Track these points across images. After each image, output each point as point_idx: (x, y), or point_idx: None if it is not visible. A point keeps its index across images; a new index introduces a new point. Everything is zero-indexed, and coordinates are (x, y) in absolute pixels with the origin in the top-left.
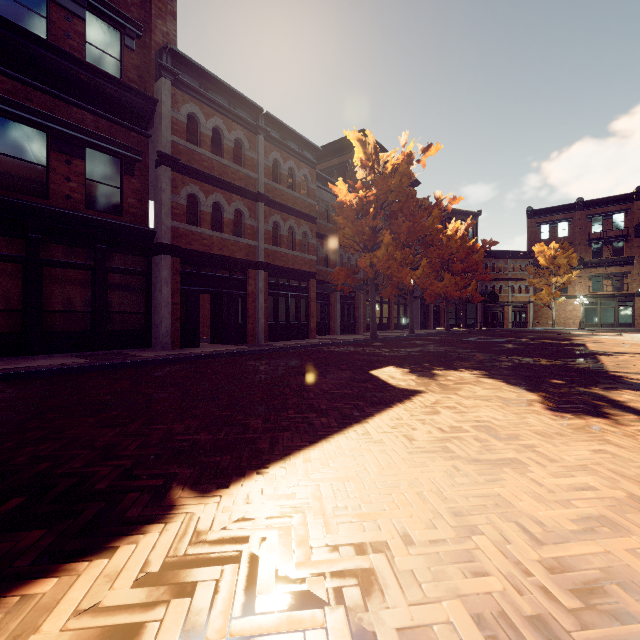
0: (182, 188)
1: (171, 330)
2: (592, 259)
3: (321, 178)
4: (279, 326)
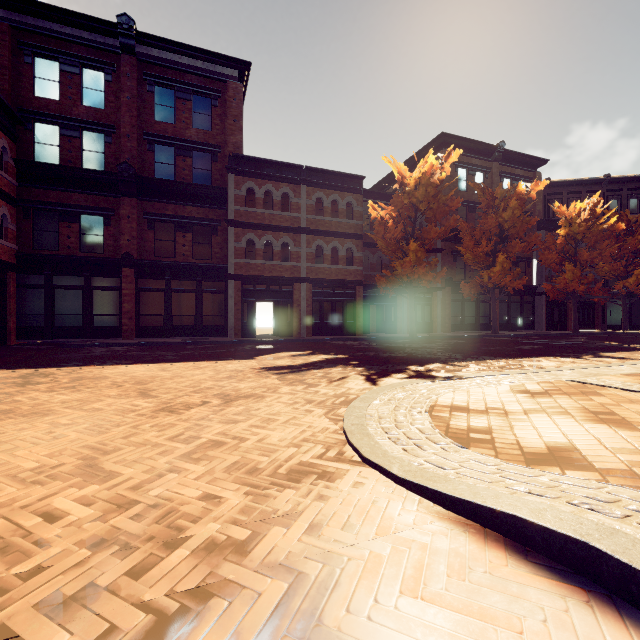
0: (243, 237)
1: (235, 326)
2: None
3: (383, 195)
4: (323, 324)
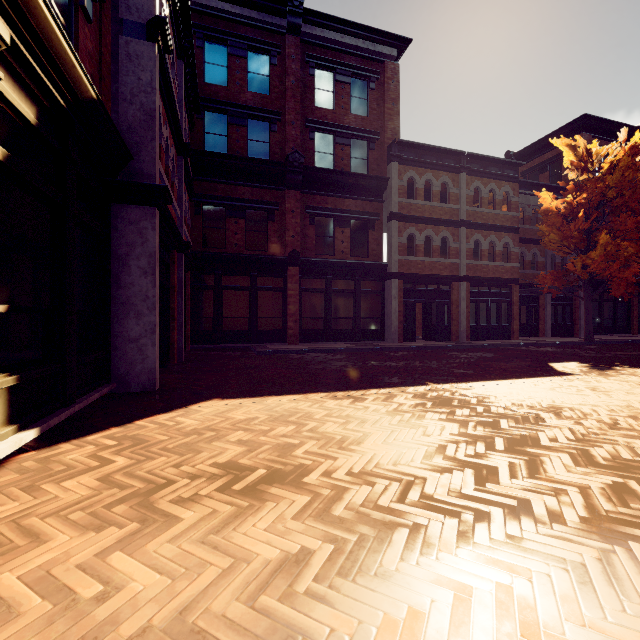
0: (404, 232)
1: (397, 329)
2: None
3: (527, 184)
4: (480, 328)
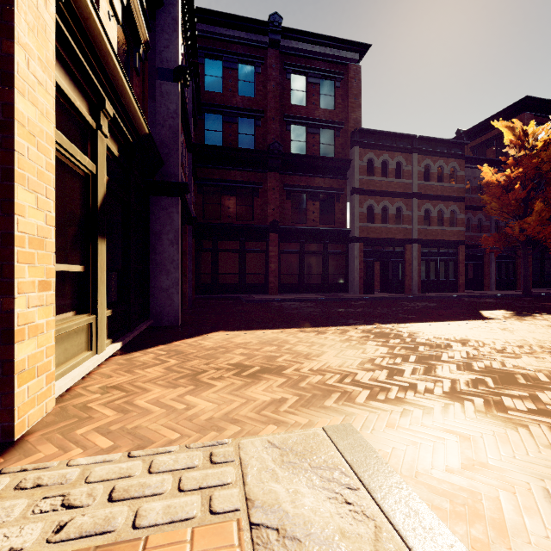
0: (364, 203)
1: (358, 283)
2: None
3: (473, 159)
4: (430, 282)
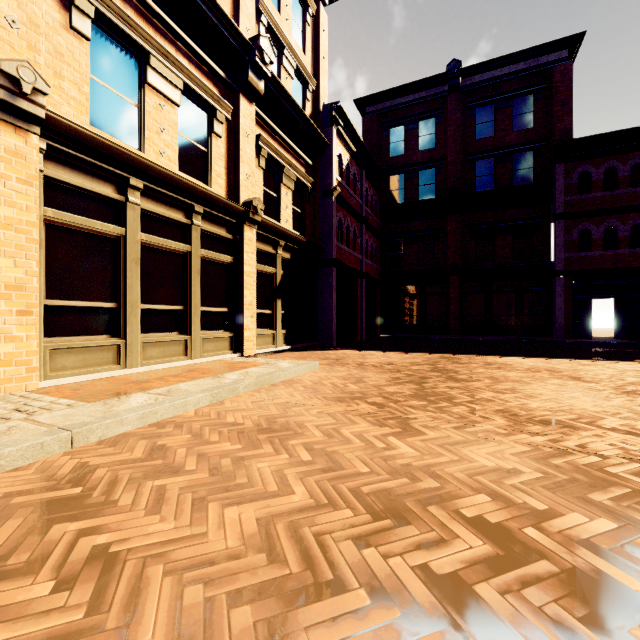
0: (573, 229)
1: (564, 326)
2: None
3: None
4: None
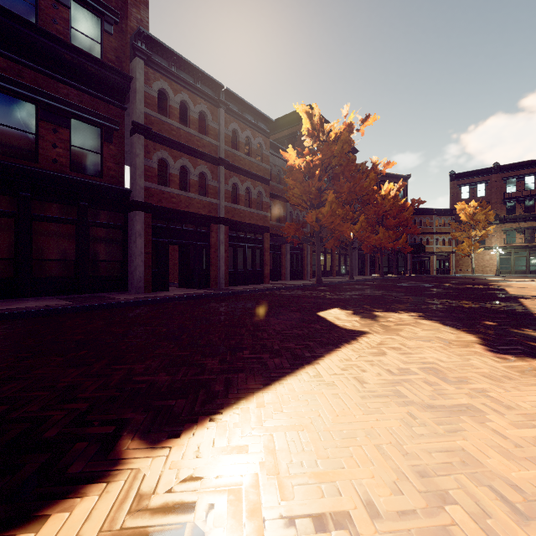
0: (154, 153)
1: (144, 276)
2: (507, 215)
3: (274, 146)
4: (237, 273)
